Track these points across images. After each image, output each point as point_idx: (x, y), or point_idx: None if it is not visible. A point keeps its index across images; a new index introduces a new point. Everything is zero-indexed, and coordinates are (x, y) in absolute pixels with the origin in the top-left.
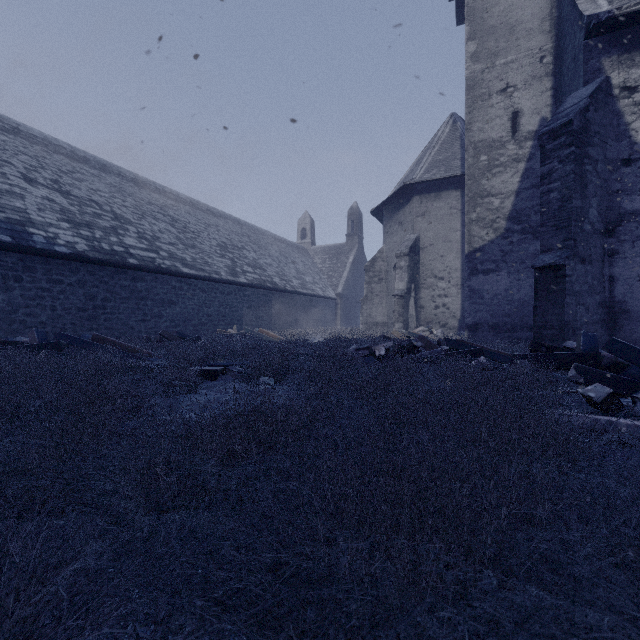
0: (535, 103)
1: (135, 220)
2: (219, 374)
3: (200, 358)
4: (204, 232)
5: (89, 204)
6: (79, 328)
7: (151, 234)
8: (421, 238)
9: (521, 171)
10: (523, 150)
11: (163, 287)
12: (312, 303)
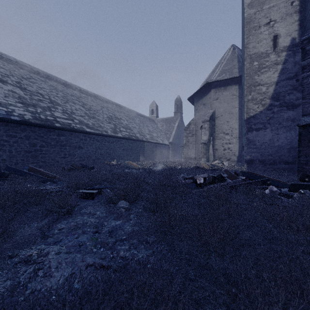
0: (288, 29)
1: (62, 103)
2: (95, 195)
3: (87, 182)
4: (100, 110)
5: (36, 94)
6: (26, 162)
7: (70, 111)
8: (216, 112)
9: (279, 70)
10: (280, 57)
11: (75, 139)
12: (156, 147)
